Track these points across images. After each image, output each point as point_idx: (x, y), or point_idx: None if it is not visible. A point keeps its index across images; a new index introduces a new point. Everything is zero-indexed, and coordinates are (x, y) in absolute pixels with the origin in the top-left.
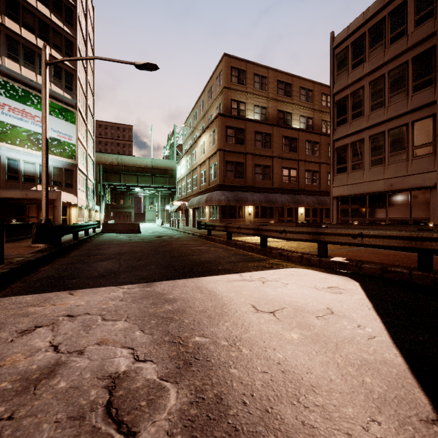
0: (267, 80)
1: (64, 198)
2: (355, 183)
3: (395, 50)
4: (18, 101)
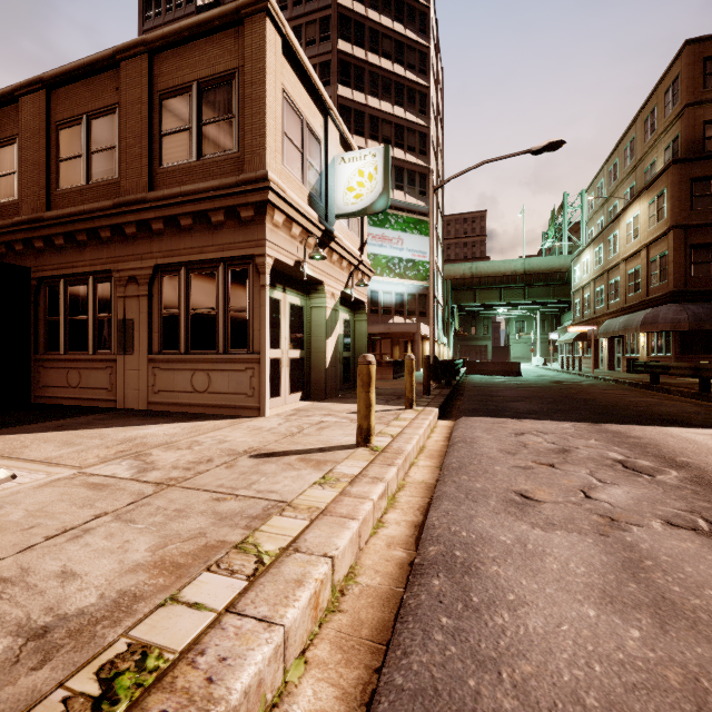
0: None
1: (422, 330)
2: None
3: None
4: (378, 227)
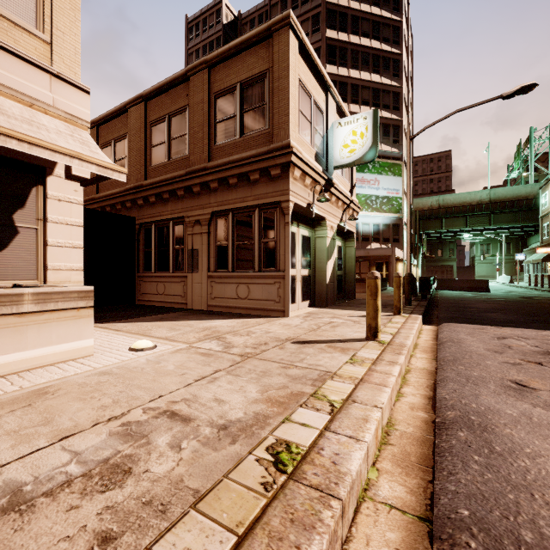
0: None
1: (396, 253)
2: None
3: None
4: (358, 172)
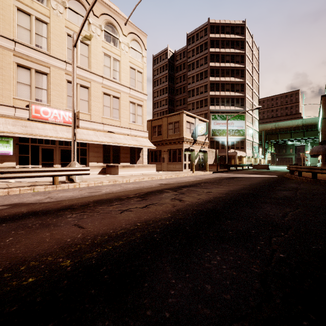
0: None
1: (238, 154)
2: None
3: None
4: (224, 120)
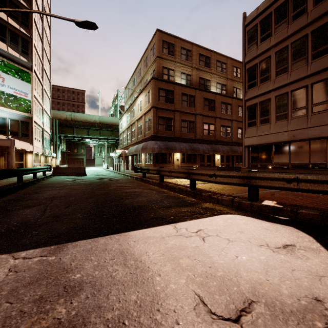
0: (191, 53)
1: (18, 145)
2: (263, 134)
3: (297, 26)
4: None
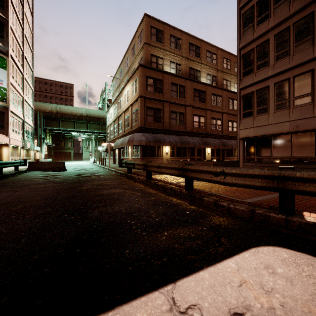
0: (181, 41)
1: None
2: (261, 125)
3: (301, 3)
4: None
